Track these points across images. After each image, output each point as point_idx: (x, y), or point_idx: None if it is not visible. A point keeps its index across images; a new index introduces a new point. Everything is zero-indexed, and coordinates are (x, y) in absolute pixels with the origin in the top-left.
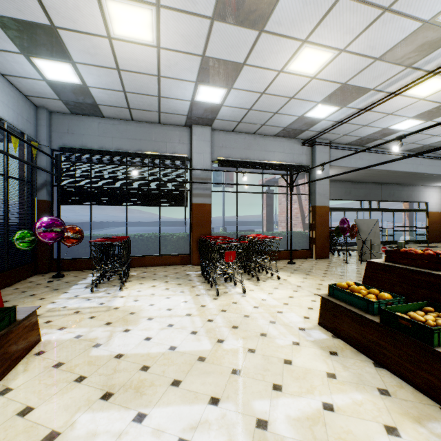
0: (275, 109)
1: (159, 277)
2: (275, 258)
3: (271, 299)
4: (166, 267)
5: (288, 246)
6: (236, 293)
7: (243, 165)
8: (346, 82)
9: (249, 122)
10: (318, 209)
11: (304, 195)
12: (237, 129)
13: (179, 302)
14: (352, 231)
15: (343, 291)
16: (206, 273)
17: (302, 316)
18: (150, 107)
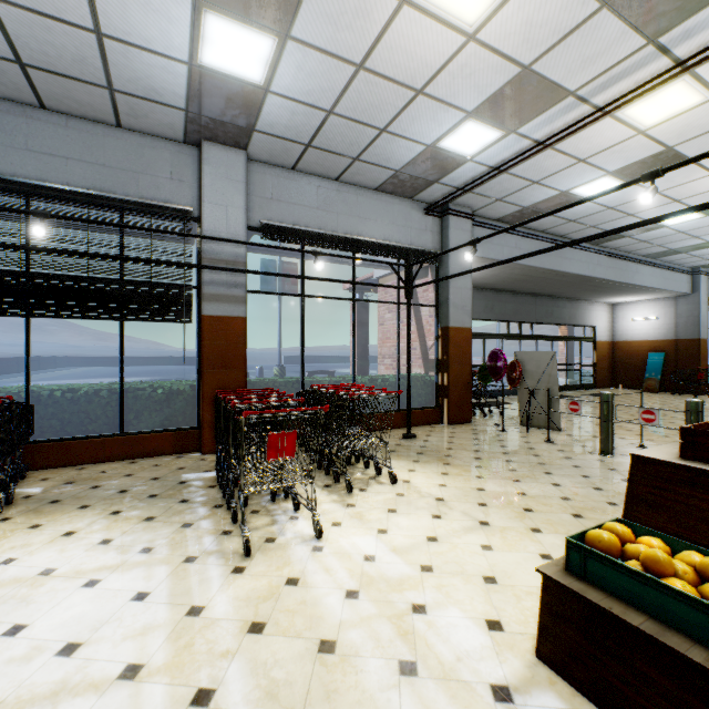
0: (384, 121)
1: (102, 497)
2: (378, 426)
3: (388, 553)
4: (136, 461)
5: (400, 402)
6: (297, 541)
7: (316, 241)
8: (531, 63)
9: (329, 150)
10: (452, 334)
11: (426, 308)
12: (303, 164)
13: (121, 600)
14: (513, 374)
15: (628, 572)
16: (225, 481)
17: (481, 621)
18: (81, 67)
